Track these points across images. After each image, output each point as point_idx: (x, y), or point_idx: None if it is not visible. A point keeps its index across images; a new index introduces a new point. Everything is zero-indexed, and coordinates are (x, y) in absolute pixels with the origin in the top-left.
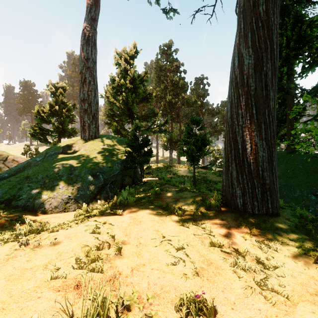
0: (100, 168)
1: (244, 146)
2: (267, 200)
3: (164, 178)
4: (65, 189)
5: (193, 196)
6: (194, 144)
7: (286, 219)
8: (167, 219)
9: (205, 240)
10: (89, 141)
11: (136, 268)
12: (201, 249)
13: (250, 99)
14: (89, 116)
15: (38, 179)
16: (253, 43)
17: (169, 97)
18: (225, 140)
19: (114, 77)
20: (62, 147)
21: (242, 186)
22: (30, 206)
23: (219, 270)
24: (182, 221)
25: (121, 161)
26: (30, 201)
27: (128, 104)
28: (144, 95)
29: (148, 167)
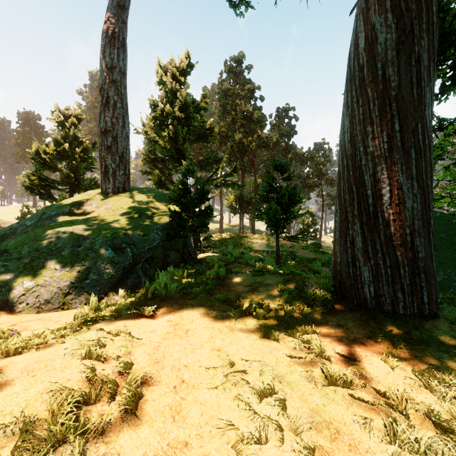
0: (127, 237)
1: (378, 190)
2: (420, 290)
3: (231, 254)
4: (66, 271)
5: (282, 282)
6: (278, 201)
7: (453, 324)
8: (238, 325)
9: (314, 370)
10: (113, 196)
11: (166, 455)
12: (309, 393)
13: (389, 104)
14: (114, 156)
15: (21, 254)
16: (395, 2)
17: (238, 135)
18: (339, 184)
19: (156, 102)
20: (69, 205)
21: (374, 264)
22: (0, 301)
23: (360, 454)
24: (265, 328)
25: (163, 226)
26: (2, 291)
27: (178, 143)
28: (201, 131)
29: (208, 238)
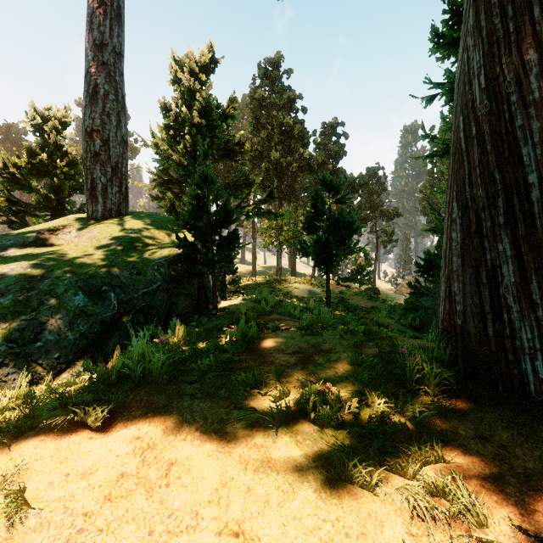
0: (111, 276)
1: None
2: None
3: (266, 301)
4: (2, 328)
5: (352, 346)
6: (329, 230)
7: None
8: (281, 442)
9: None
10: (103, 221)
11: None
12: None
13: None
14: (105, 166)
15: None
16: None
17: (275, 154)
18: (459, 172)
19: (169, 105)
20: (36, 232)
21: None
22: None
23: None
24: (338, 452)
25: (169, 261)
26: None
27: (198, 159)
28: (229, 146)
29: (236, 281)
